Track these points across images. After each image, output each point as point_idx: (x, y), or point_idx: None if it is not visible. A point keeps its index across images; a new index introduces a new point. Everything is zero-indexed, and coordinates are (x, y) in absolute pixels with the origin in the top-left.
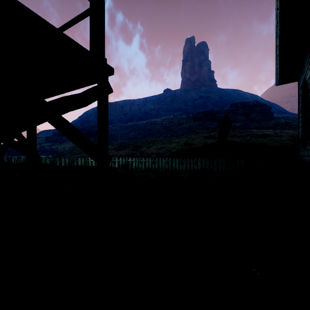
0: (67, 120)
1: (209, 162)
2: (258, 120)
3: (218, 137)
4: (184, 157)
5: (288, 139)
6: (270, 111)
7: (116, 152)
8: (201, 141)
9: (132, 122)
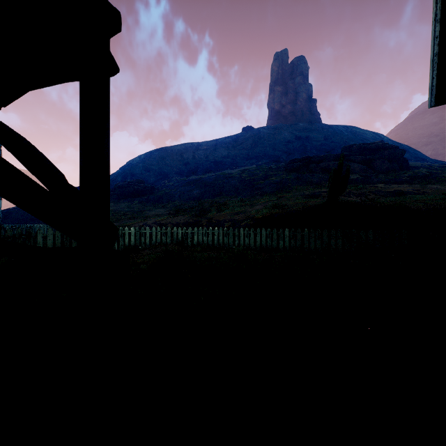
0: (37, 149)
1: (315, 234)
2: (385, 171)
3: (328, 195)
4: (274, 226)
5: (439, 198)
6: (403, 157)
7: (170, 218)
8: (300, 202)
9: (197, 176)
